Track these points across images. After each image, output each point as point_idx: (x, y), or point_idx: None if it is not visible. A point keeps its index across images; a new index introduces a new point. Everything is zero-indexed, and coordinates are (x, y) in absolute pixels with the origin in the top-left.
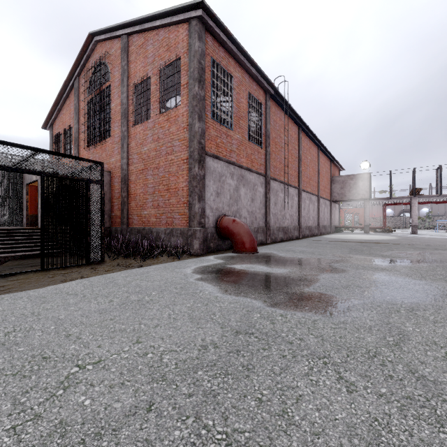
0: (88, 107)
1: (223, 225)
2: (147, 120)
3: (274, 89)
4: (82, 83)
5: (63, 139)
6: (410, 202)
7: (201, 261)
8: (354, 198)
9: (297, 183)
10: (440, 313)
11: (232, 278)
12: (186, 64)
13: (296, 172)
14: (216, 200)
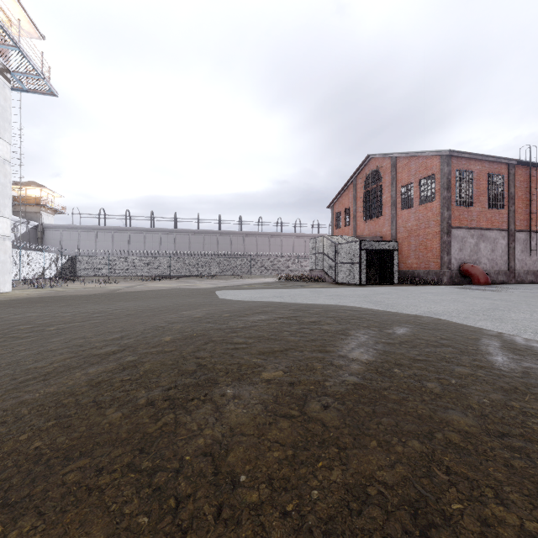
0: (364, 197)
1: (464, 269)
2: (410, 208)
3: (516, 161)
4: (358, 181)
5: (342, 215)
6: None
7: (449, 286)
8: None
9: None
10: (537, 294)
11: (464, 288)
12: (438, 179)
13: None
14: (459, 253)
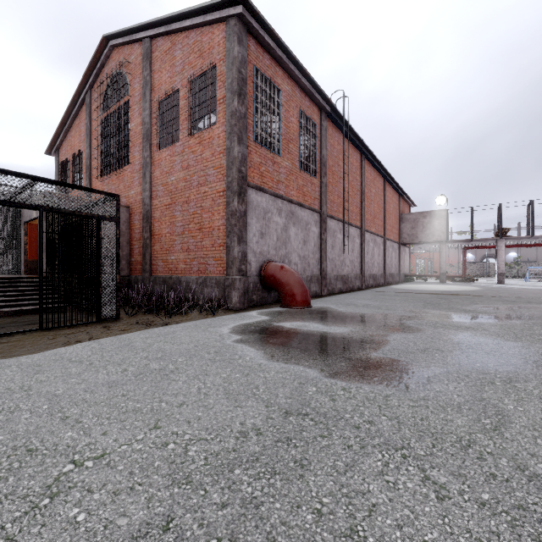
0: (102, 128)
1: (268, 273)
2: (175, 143)
3: (331, 106)
4: (94, 98)
5: (71, 167)
6: (495, 245)
7: (241, 318)
8: (428, 240)
9: (359, 221)
10: None
11: (280, 339)
12: (222, 74)
13: (358, 209)
14: (259, 242)
